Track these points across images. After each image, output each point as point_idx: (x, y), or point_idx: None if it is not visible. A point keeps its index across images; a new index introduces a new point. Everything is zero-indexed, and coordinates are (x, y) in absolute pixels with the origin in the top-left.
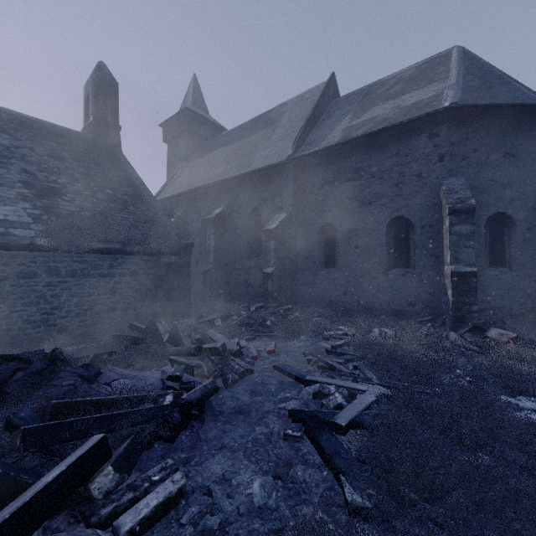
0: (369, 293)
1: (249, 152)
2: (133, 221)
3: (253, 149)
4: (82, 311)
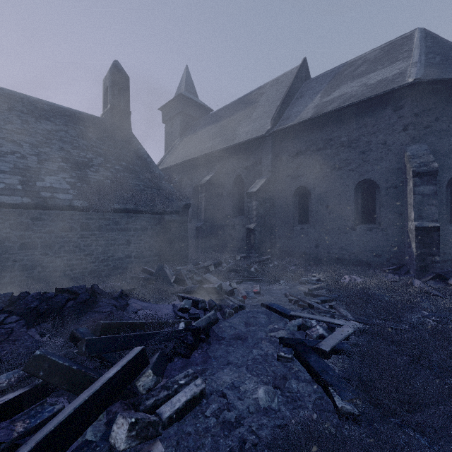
0: (339, 246)
1: (233, 128)
2: (143, 187)
3: (236, 126)
4: (106, 257)
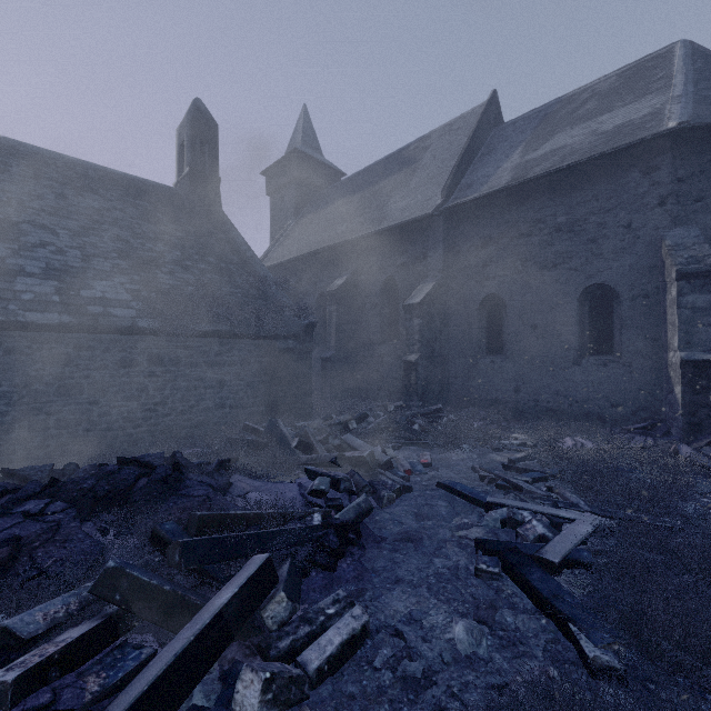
0: (553, 389)
1: (381, 203)
2: (242, 296)
3: (385, 199)
4: (187, 408)
